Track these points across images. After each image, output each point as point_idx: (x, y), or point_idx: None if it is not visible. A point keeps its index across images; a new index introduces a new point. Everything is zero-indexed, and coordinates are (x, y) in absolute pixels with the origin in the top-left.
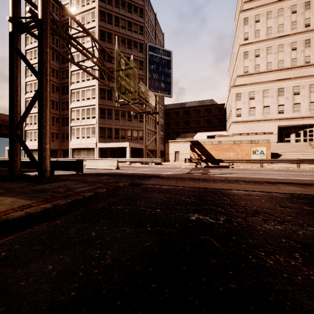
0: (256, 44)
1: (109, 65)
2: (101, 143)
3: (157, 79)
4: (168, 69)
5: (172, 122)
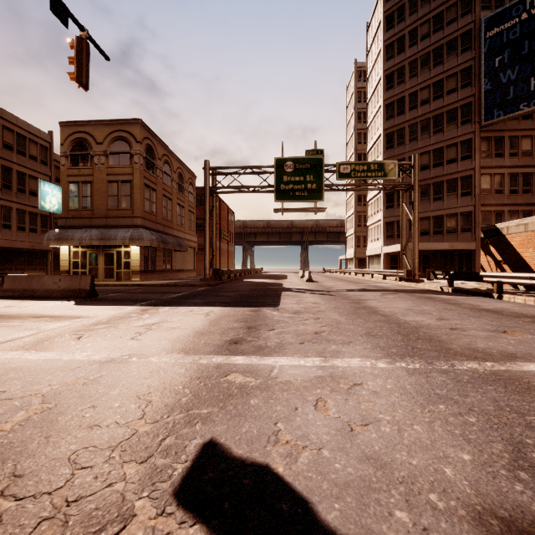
0: None
1: (400, 119)
2: (384, 247)
3: (515, 80)
4: None
5: None
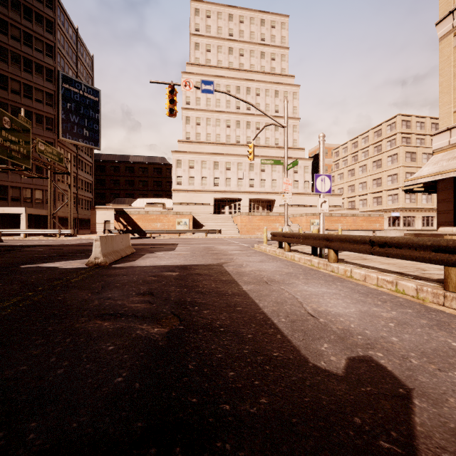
0: (197, 112)
1: None
2: None
3: (77, 123)
4: (95, 113)
5: (109, 180)
